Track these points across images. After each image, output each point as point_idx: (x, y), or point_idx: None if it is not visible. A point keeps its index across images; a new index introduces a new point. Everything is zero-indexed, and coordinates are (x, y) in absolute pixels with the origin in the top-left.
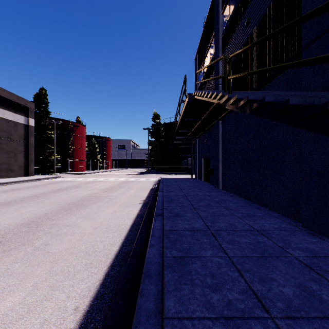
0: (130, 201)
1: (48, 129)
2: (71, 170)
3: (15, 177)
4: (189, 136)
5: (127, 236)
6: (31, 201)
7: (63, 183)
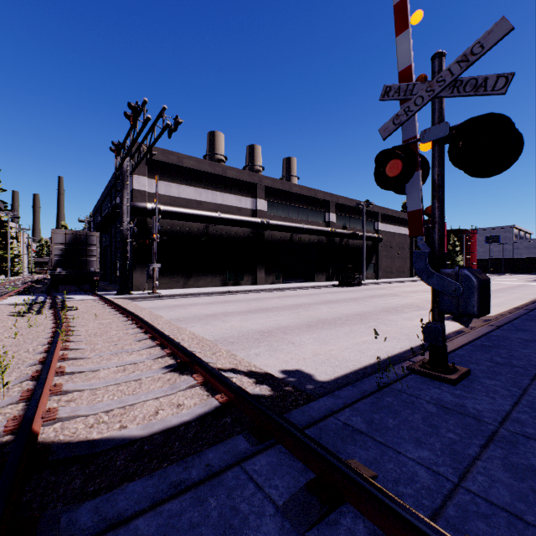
0: None
1: None
2: None
3: (405, 277)
4: None
5: None
6: None
7: None
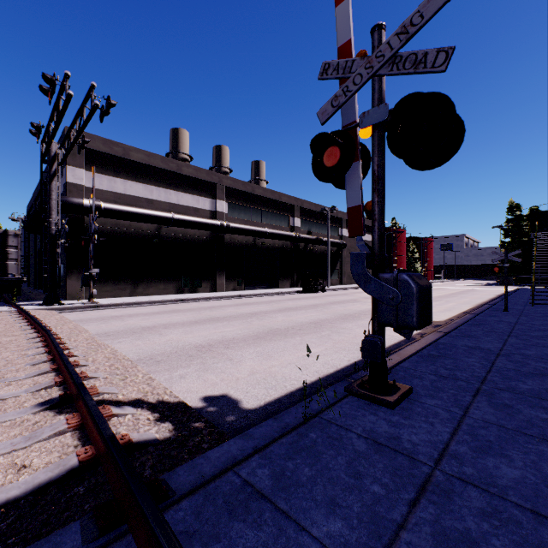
0: (487, 295)
1: None
2: None
3: None
4: None
5: (492, 298)
6: None
7: None
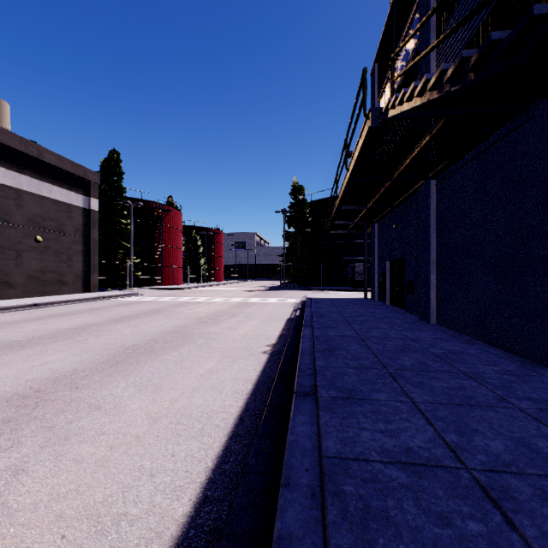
0: (244, 347)
1: (121, 216)
2: (158, 283)
3: (68, 293)
4: (361, 219)
5: (223, 458)
6: (64, 340)
7: (138, 304)
